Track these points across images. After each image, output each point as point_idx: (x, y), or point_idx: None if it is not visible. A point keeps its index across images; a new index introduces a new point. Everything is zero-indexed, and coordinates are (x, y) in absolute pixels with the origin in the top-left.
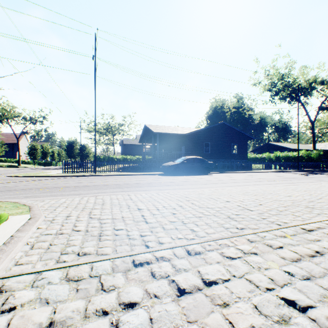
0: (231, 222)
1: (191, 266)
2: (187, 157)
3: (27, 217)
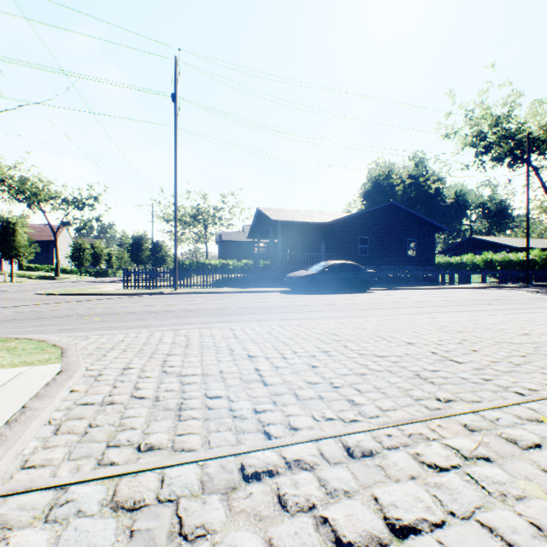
0: (424, 386)
1: (359, 484)
2: (330, 262)
3: (55, 369)
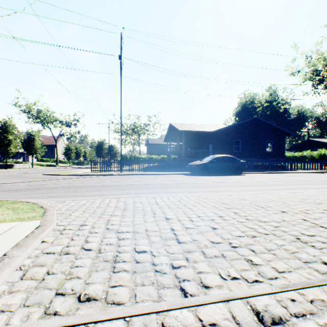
0: (307, 249)
1: None
2: (216, 156)
3: (36, 224)
